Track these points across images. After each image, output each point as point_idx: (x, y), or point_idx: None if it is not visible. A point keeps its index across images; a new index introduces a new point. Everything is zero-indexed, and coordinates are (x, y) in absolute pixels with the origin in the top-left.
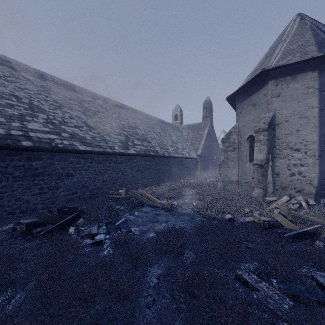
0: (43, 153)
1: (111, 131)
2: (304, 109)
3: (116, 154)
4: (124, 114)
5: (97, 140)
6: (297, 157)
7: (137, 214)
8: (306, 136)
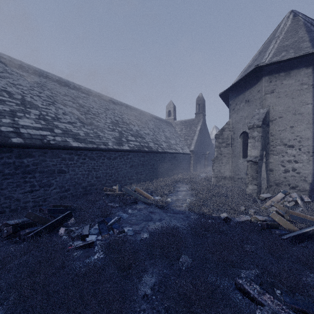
0: (34, 149)
1: (105, 127)
2: (299, 106)
3: (110, 150)
4: (118, 110)
5: (90, 137)
6: (291, 154)
7: (130, 211)
8: (301, 132)
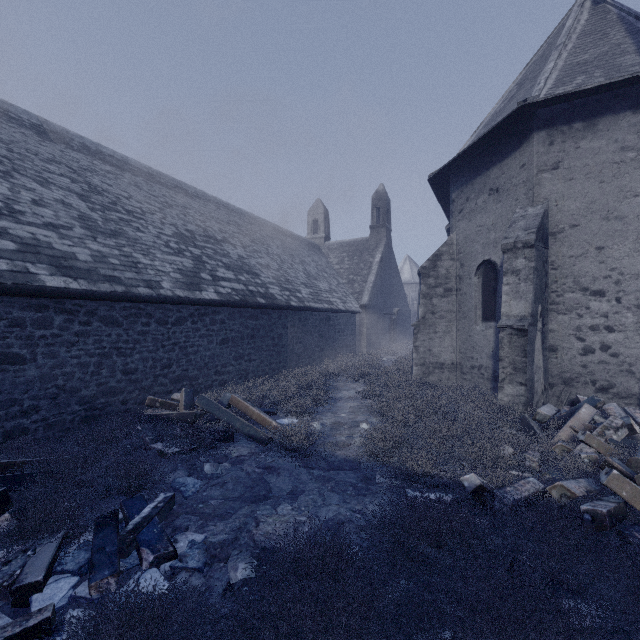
0: None
1: (158, 245)
2: (616, 200)
3: (164, 301)
4: (196, 209)
5: (110, 265)
6: (598, 311)
7: (209, 470)
8: (621, 261)
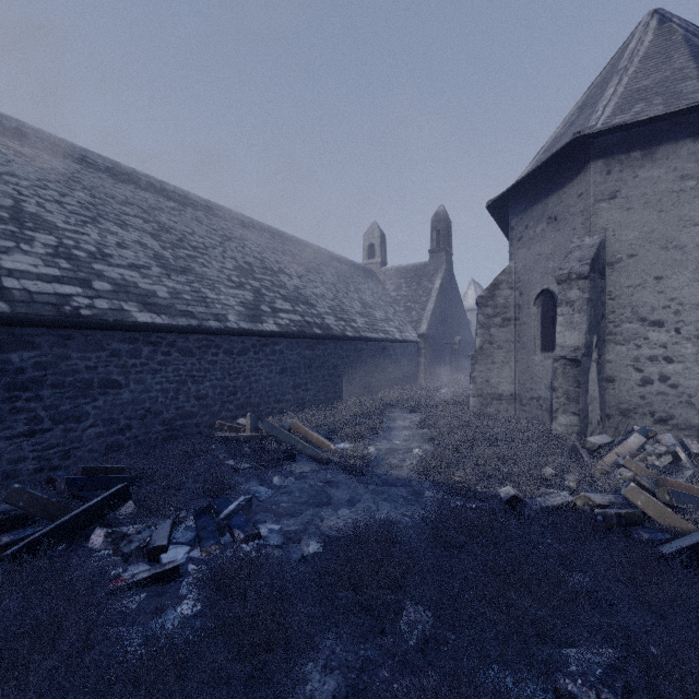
0: (39, 330)
1: (222, 279)
2: (675, 229)
3: (231, 333)
4: (253, 240)
5: (184, 300)
6: (657, 341)
7: (278, 481)
8: (680, 291)
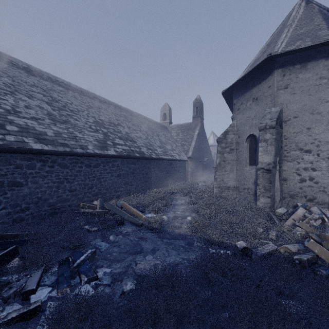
0: None
1: (86, 127)
2: (317, 104)
3: (89, 155)
4: (104, 108)
5: (63, 137)
6: (308, 160)
7: (112, 238)
8: (319, 135)
